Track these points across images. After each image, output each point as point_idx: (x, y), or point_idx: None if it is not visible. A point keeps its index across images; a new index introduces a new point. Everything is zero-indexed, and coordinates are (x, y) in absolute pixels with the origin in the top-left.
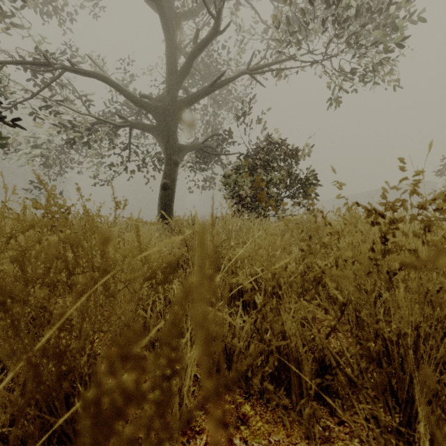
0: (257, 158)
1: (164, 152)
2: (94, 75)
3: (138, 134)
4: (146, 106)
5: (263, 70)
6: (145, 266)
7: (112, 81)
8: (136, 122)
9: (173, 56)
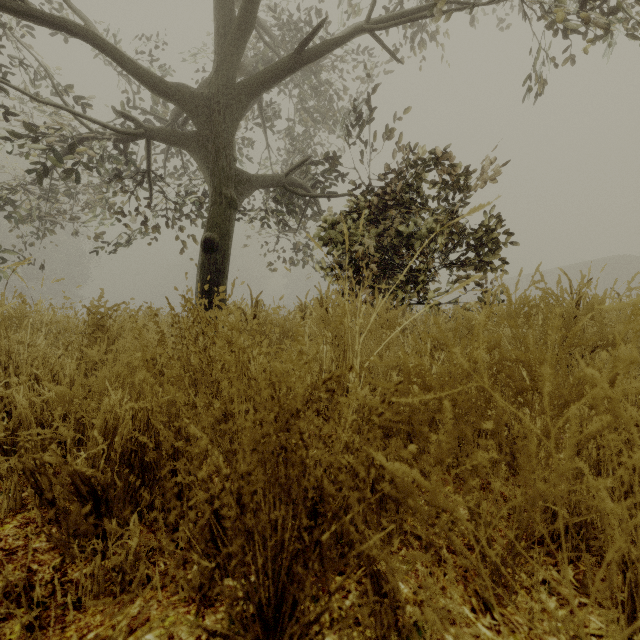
0: (386, 191)
1: (209, 181)
2: (65, 23)
3: (178, 170)
4: (174, 93)
5: (399, 19)
6: (58, 451)
7: (104, 39)
8: (157, 127)
9: (226, 4)
